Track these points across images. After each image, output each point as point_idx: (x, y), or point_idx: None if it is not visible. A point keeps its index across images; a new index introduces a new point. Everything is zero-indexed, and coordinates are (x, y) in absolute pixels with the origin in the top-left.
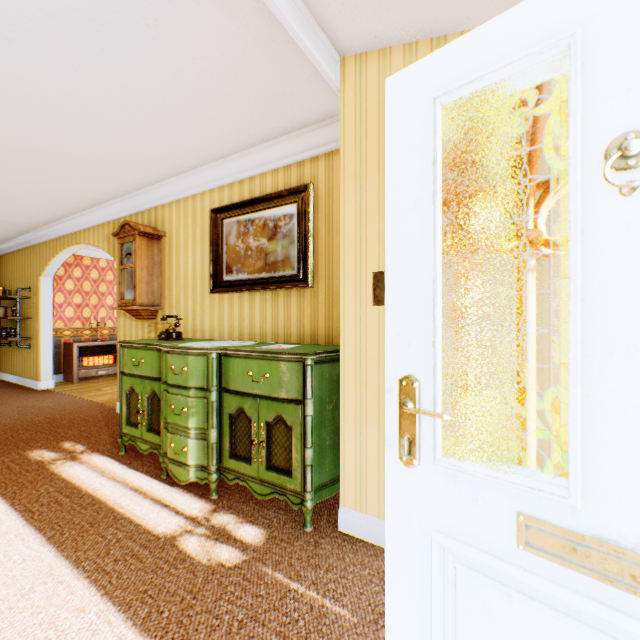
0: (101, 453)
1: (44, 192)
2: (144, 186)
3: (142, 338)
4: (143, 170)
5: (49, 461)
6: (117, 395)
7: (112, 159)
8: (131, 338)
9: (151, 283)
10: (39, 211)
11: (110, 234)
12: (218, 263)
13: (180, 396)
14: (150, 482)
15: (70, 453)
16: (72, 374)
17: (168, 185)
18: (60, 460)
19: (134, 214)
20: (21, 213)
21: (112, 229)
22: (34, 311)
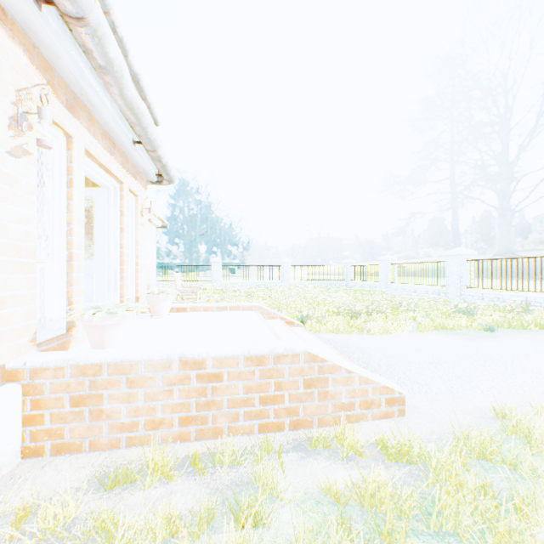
0: None
1: None
2: None
3: None
4: None
5: None
6: None
7: None
8: None
9: None
10: None
11: None
12: None
13: None
14: None
15: None
16: None
17: None
18: None
19: None
20: None
21: None
22: None
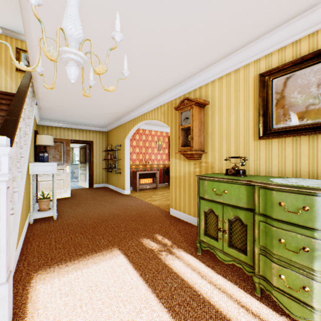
0: (184, 250)
1: (137, 90)
2: (194, 74)
3: (188, 171)
4: (202, 58)
5: (156, 251)
6: (161, 201)
7: (188, 52)
8: (179, 171)
9: (199, 136)
10: (129, 104)
11: (165, 111)
12: (266, 115)
13: (294, 234)
14: (250, 299)
15: (164, 246)
16: (136, 187)
17: (213, 68)
18: (162, 251)
19: (182, 96)
20: (121, 107)
21: (166, 108)
22: (122, 156)
